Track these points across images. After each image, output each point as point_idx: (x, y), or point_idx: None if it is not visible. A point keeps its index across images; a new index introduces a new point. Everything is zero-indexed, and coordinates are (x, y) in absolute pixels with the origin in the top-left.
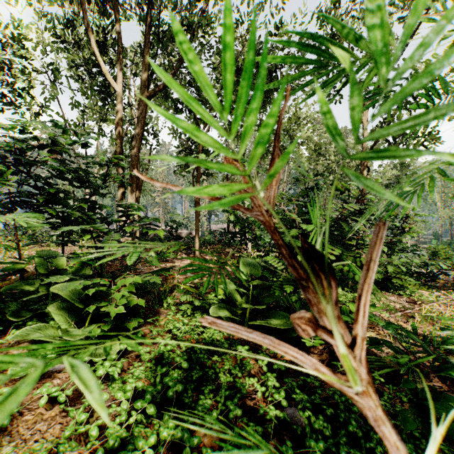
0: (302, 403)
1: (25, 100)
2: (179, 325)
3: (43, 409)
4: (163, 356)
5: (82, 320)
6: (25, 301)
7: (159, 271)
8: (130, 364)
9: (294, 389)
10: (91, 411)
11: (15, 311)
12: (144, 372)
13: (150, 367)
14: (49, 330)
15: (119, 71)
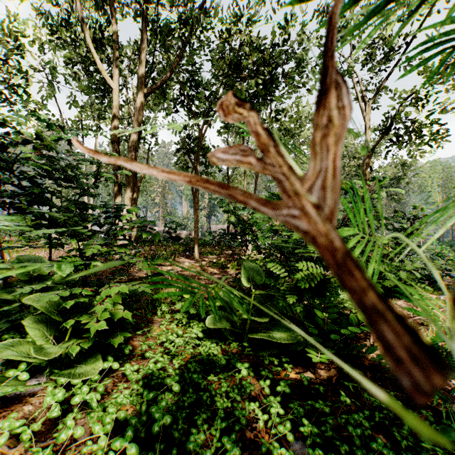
0: (311, 438)
1: (21, 99)
2: (172, 338)
3: (6, 447)
4: (152, 376)
5: (63, 334)
6: (5, 310)
7: (152, 276)
8: (115, 384)
9: (301, 416)
10: (64, 447)
11: None
12: (129, 397)
13: (138, 389)
14: (24, 346)
15: (116, 67)
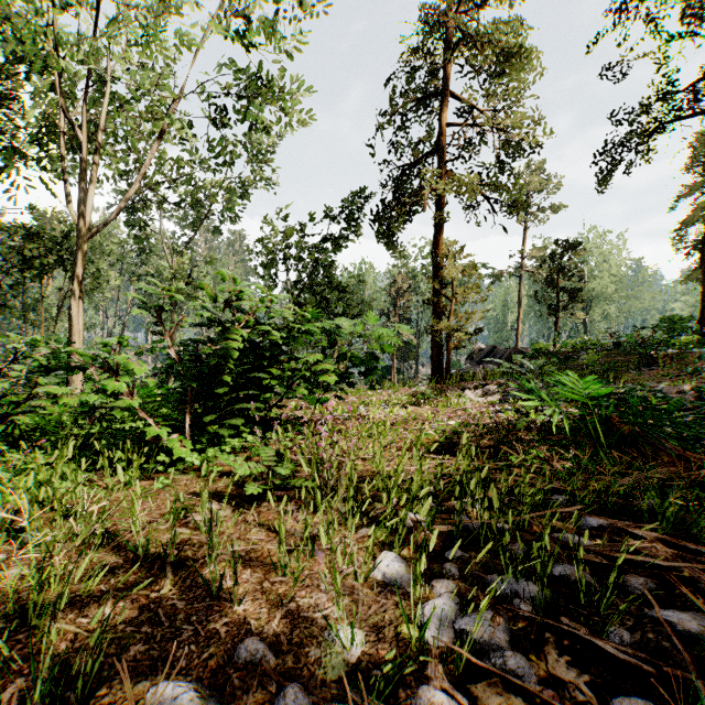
0: None
1: None
2: None
3: None
4: None
5: None
6: None
7: None
8: None
9: None
10: None
11: None
12: None
13: None
14: None
15: None
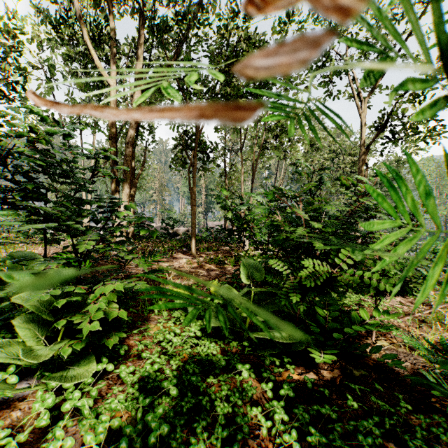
0: (319, 447)
1: (20, 96)
2: (169, 337)
3: None
4: (148, 379)
5: (55, 334)
6: None
7: (149, 273)
8: (109, 387)
9: (306, 422)
10: None
11: None
12: (124, 402)
13: (133, 392)
14: (14, 347)
15: (113, 64)
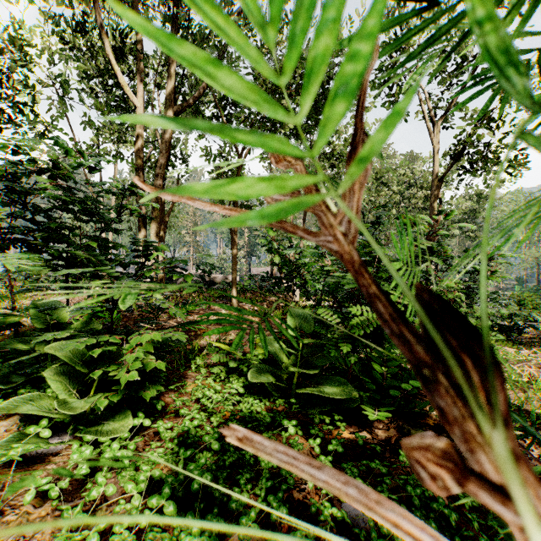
0: None
1: (28, 118)
2: (209, 393)
3: (31, 506)
4: (188, 434)
5: (87, 387)
6: (18, 363)
7: (185, 325)
8: (146, 443)
9: (355, 477)
10: (94, 508)
11: (4, 376)
12: (163, 456)
13: (172, 448)
14: (44, 400)
15: (140, 82)
